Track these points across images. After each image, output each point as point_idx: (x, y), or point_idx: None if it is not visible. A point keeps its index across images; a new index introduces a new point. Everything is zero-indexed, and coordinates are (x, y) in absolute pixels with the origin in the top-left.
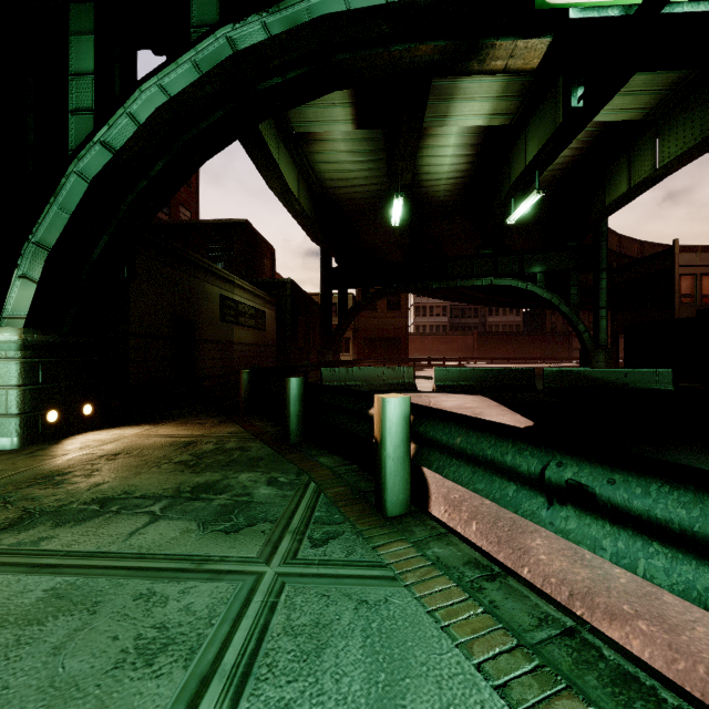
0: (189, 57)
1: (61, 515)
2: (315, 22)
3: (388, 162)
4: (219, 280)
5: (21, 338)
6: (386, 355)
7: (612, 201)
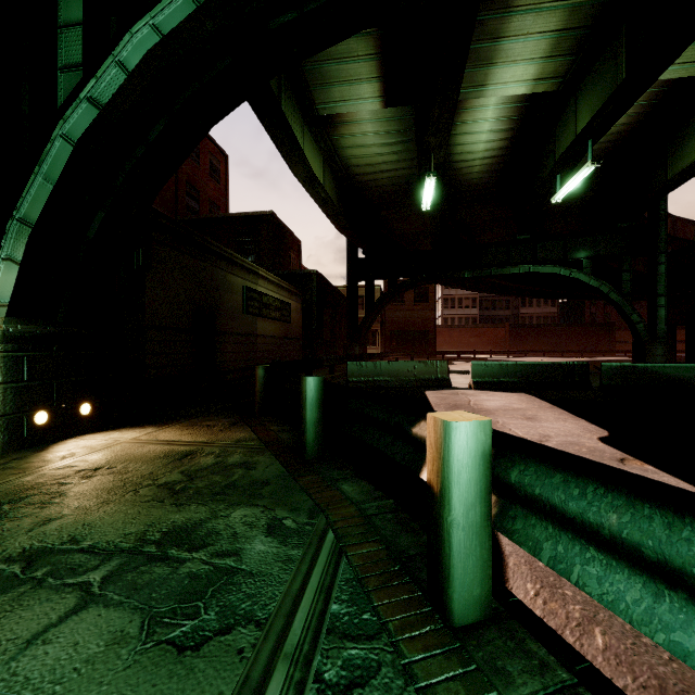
0: None
1: None
2: None
3: (418, 143)
4: (243, 271)
5: (1, 328)
6: (413, 348)
7: (676, 172)
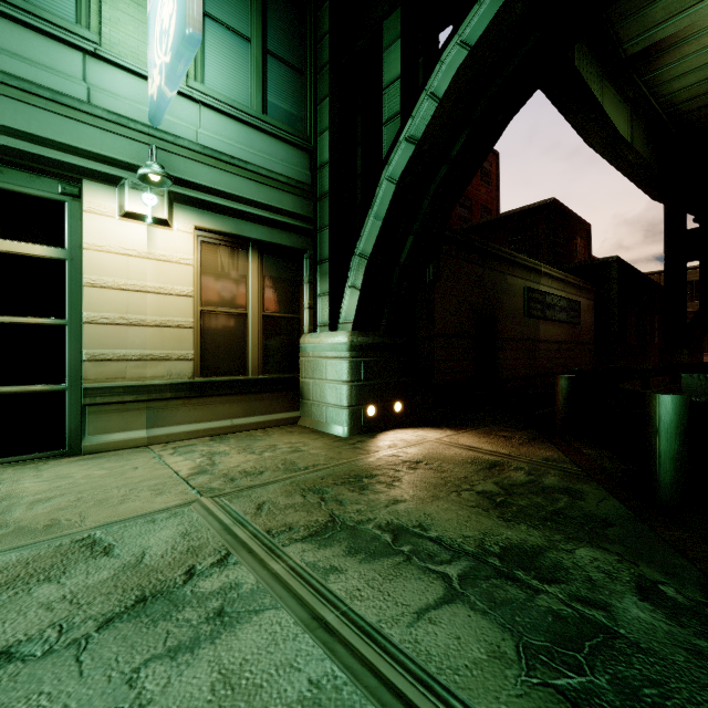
0: None
1: (356, 537)
2: None
3: None
4: (523, 271)
5: (349, 340)
6: None
7: None
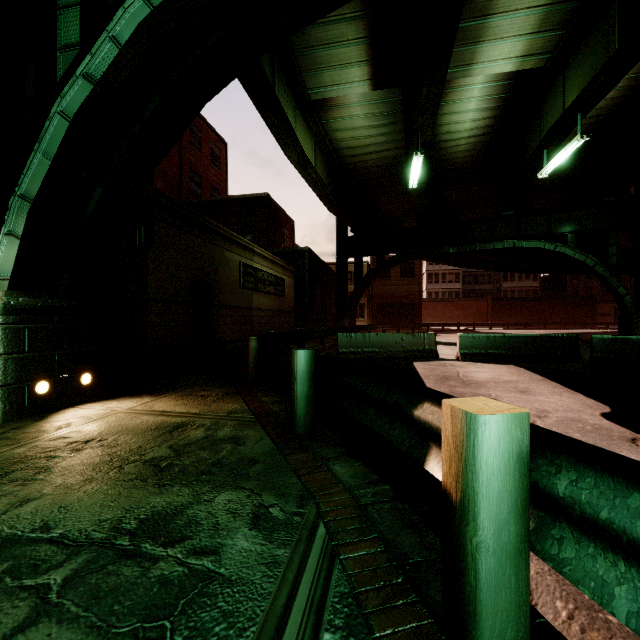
0: None
1: None
2: None
3: (405, 124)
4: (239, 248)
5: (2, 301)
6: (399, 320)
7: None
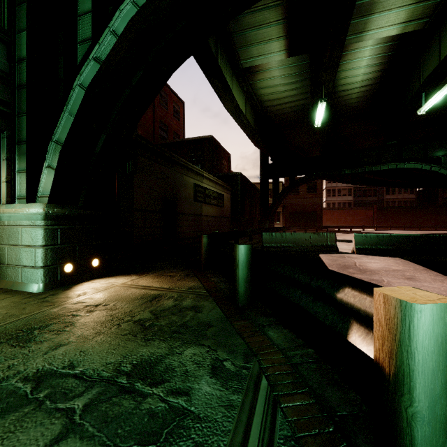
0: None
1: None
2: None
3: (311, 80)
4: (193, 174)
5: (44, 211)
6: (305, 223)
7: None
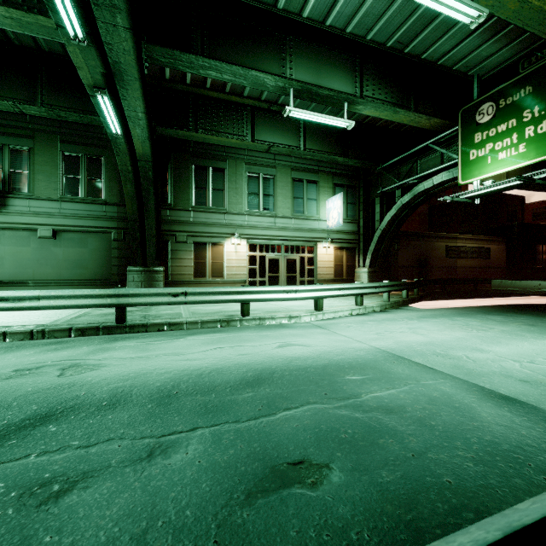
0: (394, 207)
1: None
2: (417, 193)
3: None
4: (444, 239)
5: (367, 270)
6: None
7: None
